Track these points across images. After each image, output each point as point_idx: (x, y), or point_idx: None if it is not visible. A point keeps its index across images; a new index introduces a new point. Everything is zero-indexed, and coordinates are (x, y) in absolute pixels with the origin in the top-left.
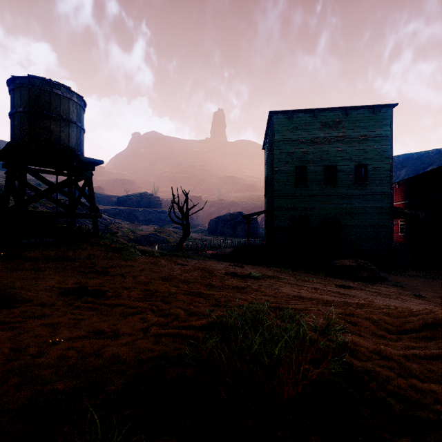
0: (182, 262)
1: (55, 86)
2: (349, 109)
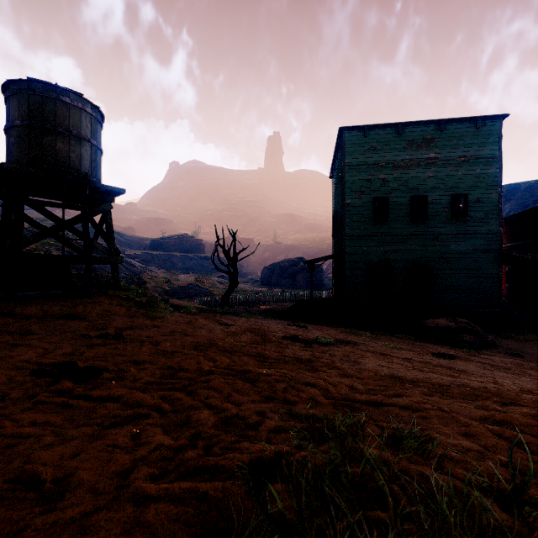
0: (227, 321)
1: (62, 92)
2: (444, 122)
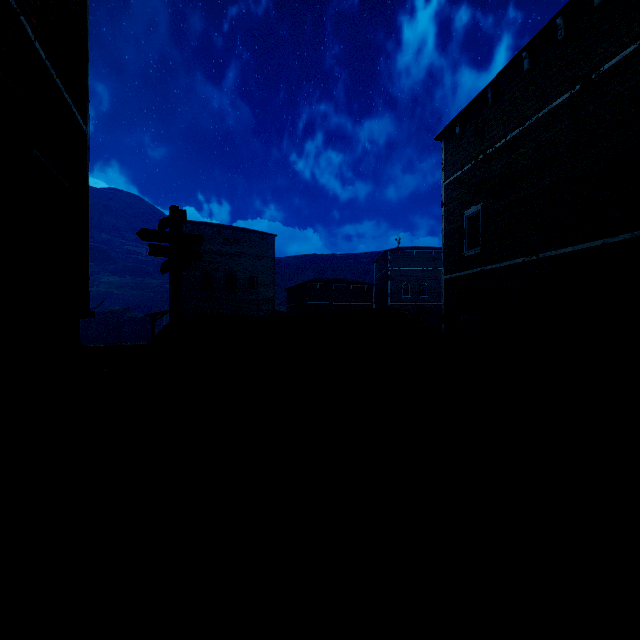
0: None
1: None
2: (246, 232)
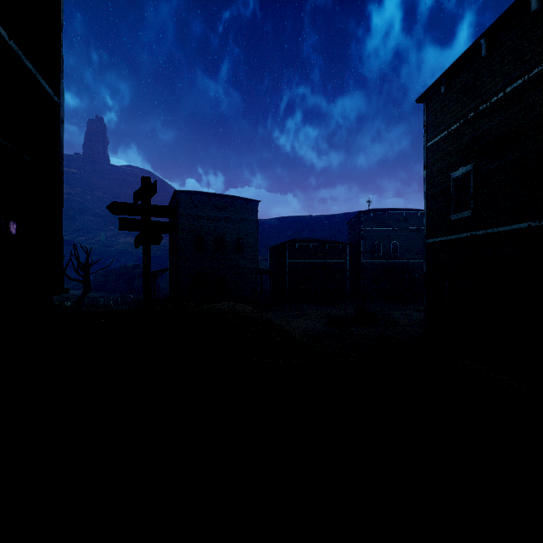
0: None
1: None
2: (233, 199)
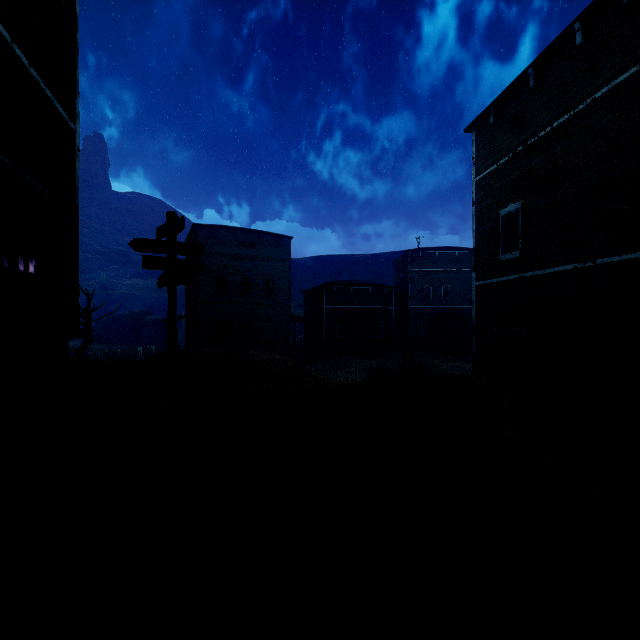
0: None
1: None
2: (261, 234)
